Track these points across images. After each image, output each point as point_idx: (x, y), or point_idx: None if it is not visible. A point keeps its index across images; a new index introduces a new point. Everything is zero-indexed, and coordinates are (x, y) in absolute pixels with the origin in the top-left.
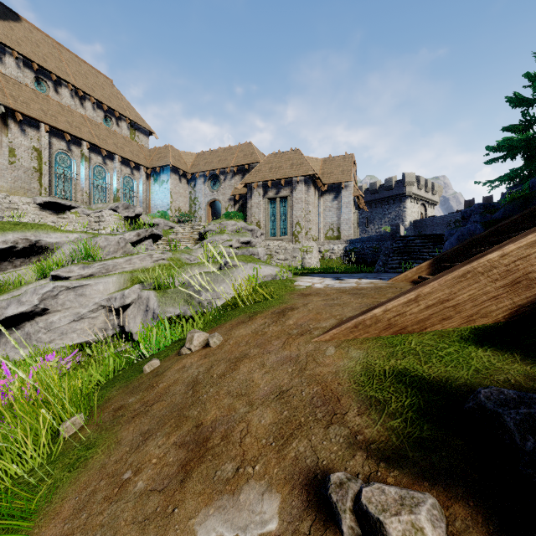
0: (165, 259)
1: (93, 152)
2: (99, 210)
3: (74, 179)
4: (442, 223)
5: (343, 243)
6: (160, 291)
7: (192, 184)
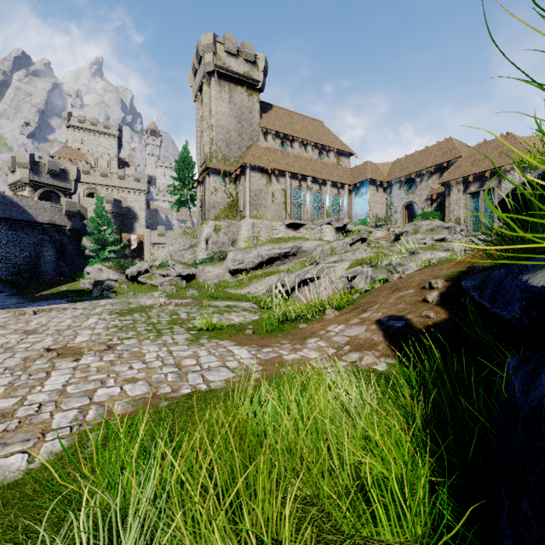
0: (373, 252)
1: (313, 182)
2: (319, 225)
3: (303, 205)
4: None
5: None
6: (373, 267)
7: (387, 191)
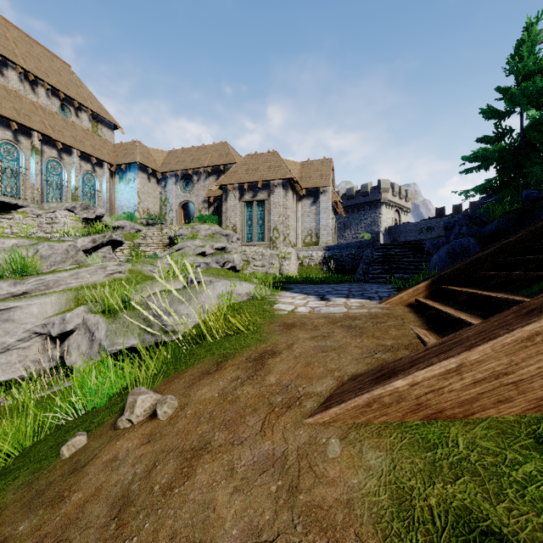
0: (122, 272)
1: (46, 144)
2: (52, 210)
3: (23, 174)
4: (415, 229)
5: (322, 249)
6: (110, 316)
7: (162, 184)
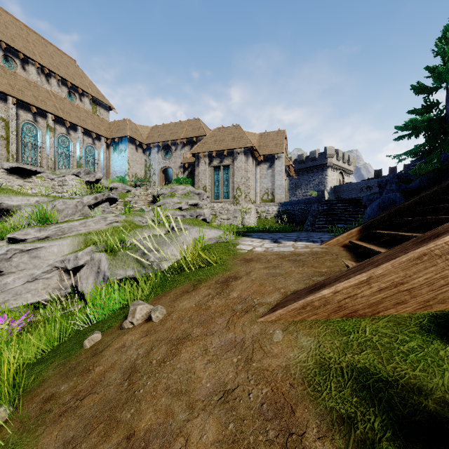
0: (118, 221)
1: (57, 123)
2: (62, 175)
3: (40, 147)
4: (356, 188)
5: (277, 205)
6: (111, 254)
7: (147, 153)
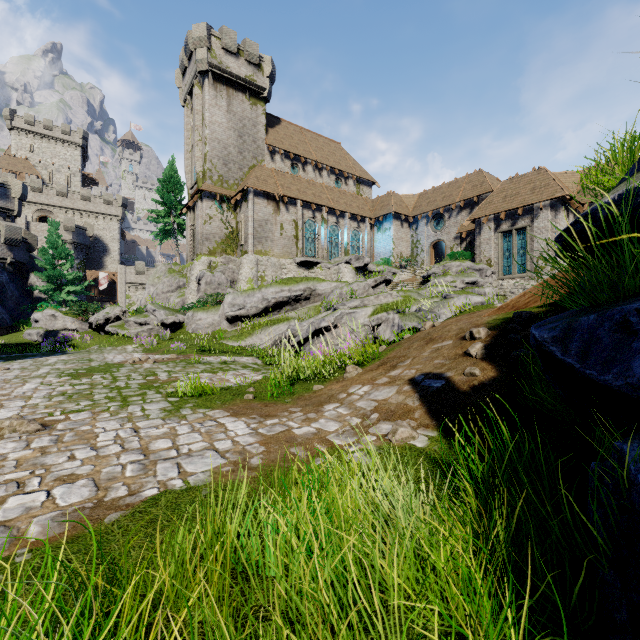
0: (400, 296)
1: (329, 214)
2: (337, 264)
3: (317, 240)
4: None
5: None
6: (401, 314)
7: (413, 227)
